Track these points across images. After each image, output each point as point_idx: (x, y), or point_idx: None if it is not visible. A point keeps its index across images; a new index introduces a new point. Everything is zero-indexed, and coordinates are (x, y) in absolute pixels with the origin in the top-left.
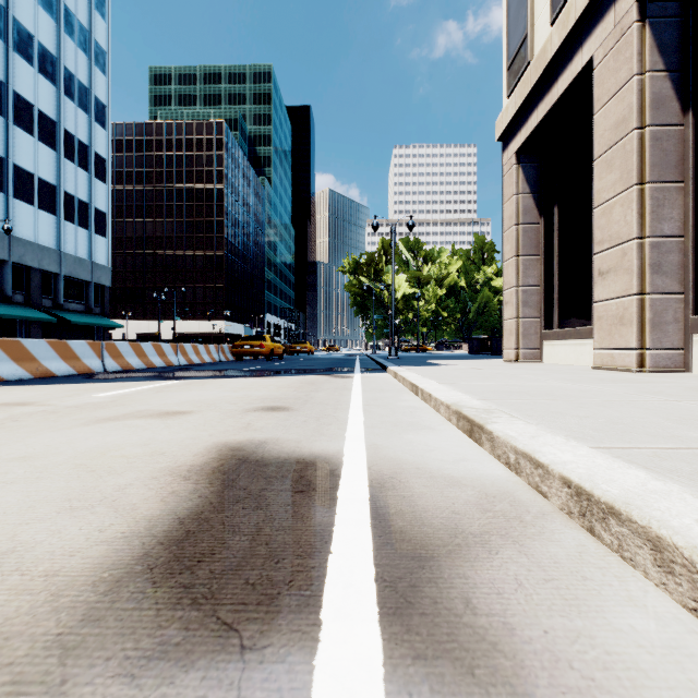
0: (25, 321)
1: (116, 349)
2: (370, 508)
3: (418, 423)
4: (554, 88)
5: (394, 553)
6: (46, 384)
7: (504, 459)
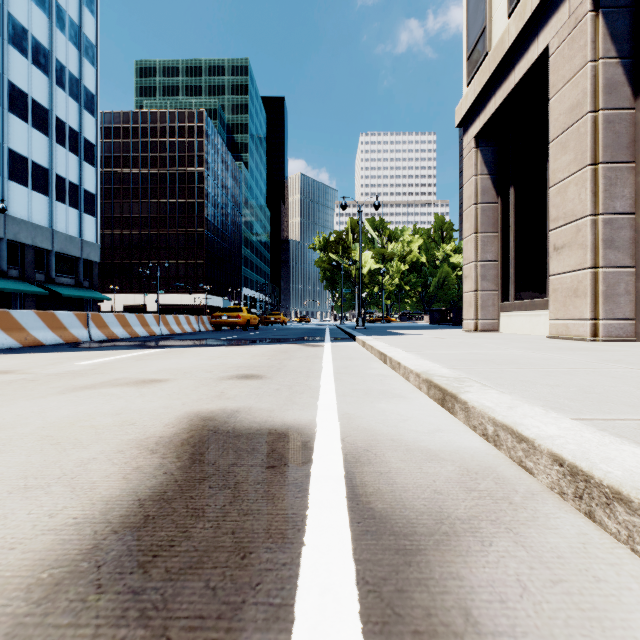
0: (20, 294)
1: (101, 320)
2: (345, 487)
3: (388, 391)
4: (511, 76)
5: (375, 544)
6: (32, 352)
7: (481, 430)
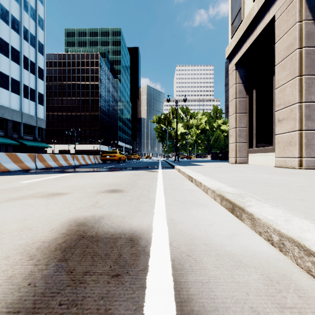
0: (5, 144)
1: (42, 157)
2: (175, 303)
3: (196, 201)
4: (255, 32)
5: None
6: (1, 175)
7: (266, 236)
